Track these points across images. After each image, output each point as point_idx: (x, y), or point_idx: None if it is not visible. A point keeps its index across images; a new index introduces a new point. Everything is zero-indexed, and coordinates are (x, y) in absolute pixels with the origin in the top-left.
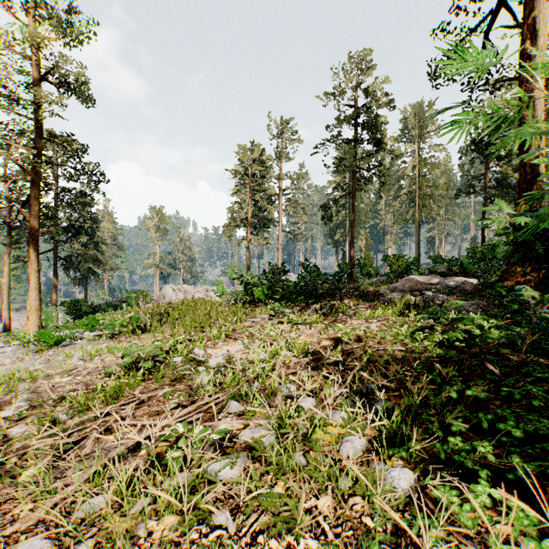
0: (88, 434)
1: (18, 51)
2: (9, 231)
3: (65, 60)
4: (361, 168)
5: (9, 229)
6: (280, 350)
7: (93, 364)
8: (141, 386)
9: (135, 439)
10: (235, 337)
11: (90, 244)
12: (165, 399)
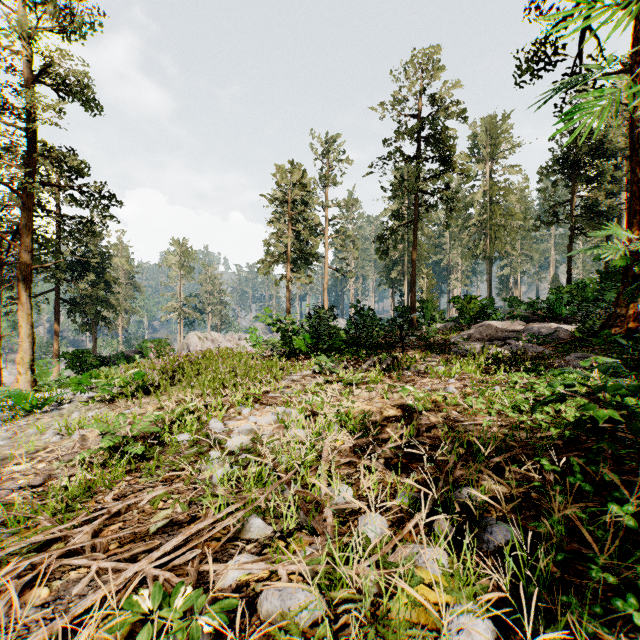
0: (2, 589)
1: (6, 47)
2: (0, 267)
3: (62, 56)
4: (424, 192)
5: (0, 265)
6: (329, 425)
7: (71, 441)
8: (124, 482)
9: (70, 611)
10: (267, 402)
11: (100, 283)
12: (153, 508)
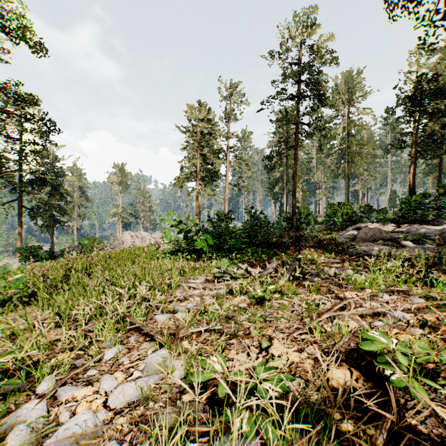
0: None
1: None
2: None
3: None
4: (302, 123)
5: None
6: None
7: None
8: None
9: None
10: None
11: (56, 195)
12: None
